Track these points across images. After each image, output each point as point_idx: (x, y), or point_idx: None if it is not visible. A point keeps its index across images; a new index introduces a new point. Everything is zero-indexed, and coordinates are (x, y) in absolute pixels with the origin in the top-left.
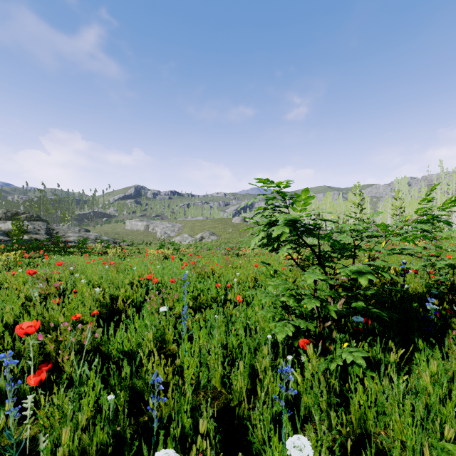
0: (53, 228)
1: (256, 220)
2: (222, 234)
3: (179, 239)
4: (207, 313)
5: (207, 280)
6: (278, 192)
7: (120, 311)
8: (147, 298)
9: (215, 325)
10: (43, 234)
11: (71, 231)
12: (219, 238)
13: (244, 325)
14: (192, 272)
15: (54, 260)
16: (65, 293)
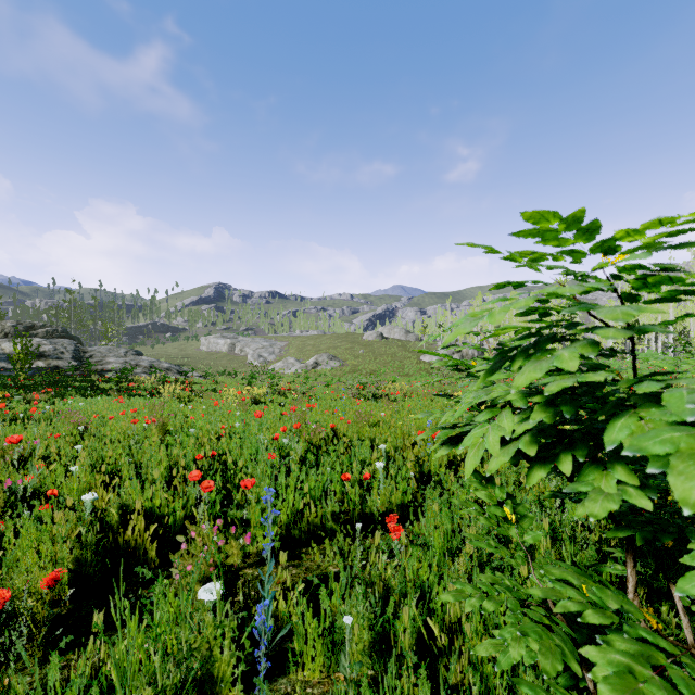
0: (84, 349)
1: (457, 360)
2: (348, 357)
3: (281, 366)
4: (324, 595)
5: (324, 459)
6: (589, 275)
7: (133, 550)
8: (182, 538)
9: (344, 626)
10: (68, 358)
11: (113, 354)
12: (343, 364)
13: (417, 626)
14: (296, 444)
15: (70, 406)
16: (31, 498)
